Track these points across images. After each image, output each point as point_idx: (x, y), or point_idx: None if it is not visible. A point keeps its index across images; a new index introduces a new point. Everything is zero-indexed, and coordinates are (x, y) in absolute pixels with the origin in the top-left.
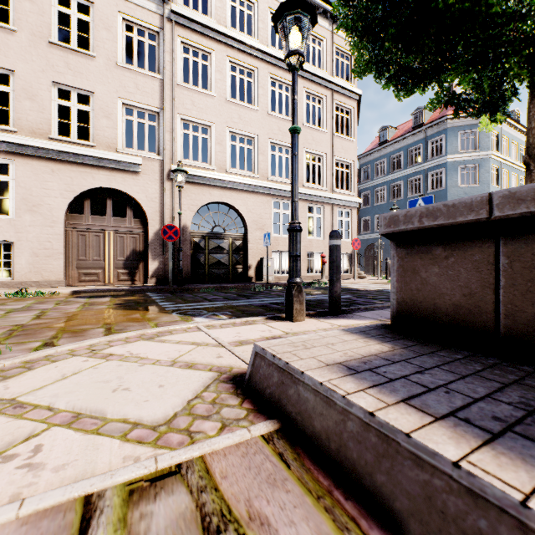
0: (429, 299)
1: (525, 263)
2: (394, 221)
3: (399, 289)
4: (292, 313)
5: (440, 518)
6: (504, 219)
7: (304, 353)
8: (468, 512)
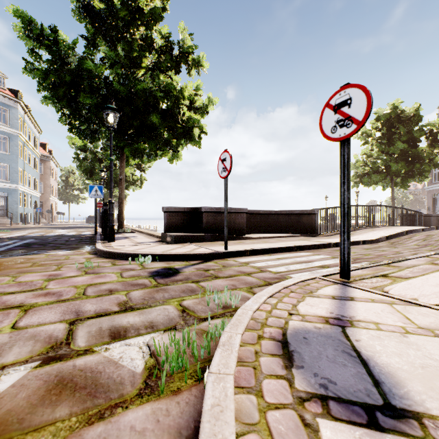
0: (174, 225)
1: (187, 218)
2: (168, 209)
3: (167, 224)
4: (114, 238)
5: (207, 238)
6: (186, 211)
7: (181, 234)
8: (209, 237)
